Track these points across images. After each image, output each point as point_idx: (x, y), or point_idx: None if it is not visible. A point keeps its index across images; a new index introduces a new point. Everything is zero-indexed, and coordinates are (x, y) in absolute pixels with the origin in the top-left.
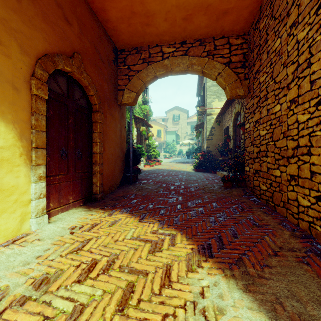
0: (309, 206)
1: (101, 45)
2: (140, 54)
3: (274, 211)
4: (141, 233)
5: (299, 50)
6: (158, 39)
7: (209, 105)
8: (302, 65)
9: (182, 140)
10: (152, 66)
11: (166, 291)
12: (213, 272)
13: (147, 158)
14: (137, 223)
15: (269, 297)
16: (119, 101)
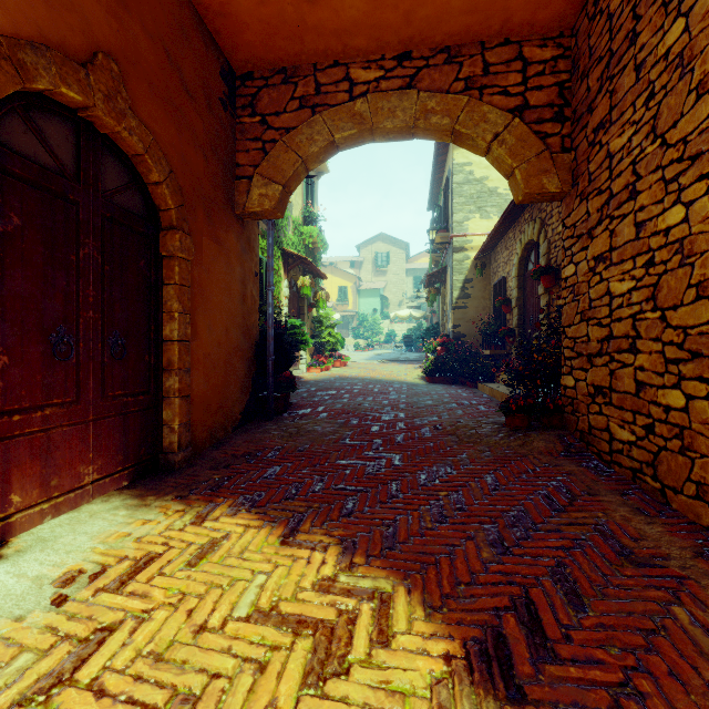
0: None
1: (186, 51)
2: (293, 87)
3: (662, 505)
4: (283, 594)
5: None
6: (339, 47)
7: (460, 228)
8: None
9: (394, 310)
10: (323, 116)
11: None
12: None
13: (315, 350)
14: (276, 552)
15: None
16: (239, 207)
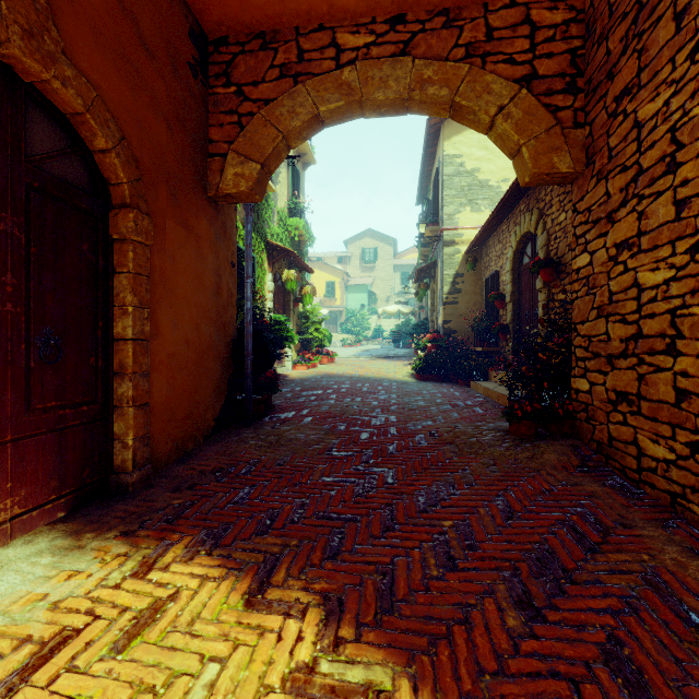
0: None
1: (144, 0)
2: (273, 53)
3: None
4: None
5: None
6: (324, 6)
7: (451, 221)
8: None
9: (382, 306)
10: (306, 86)
11: None
12: None
13: (302, 347)
14: (237, 621)
15: None
16: (212, 188)
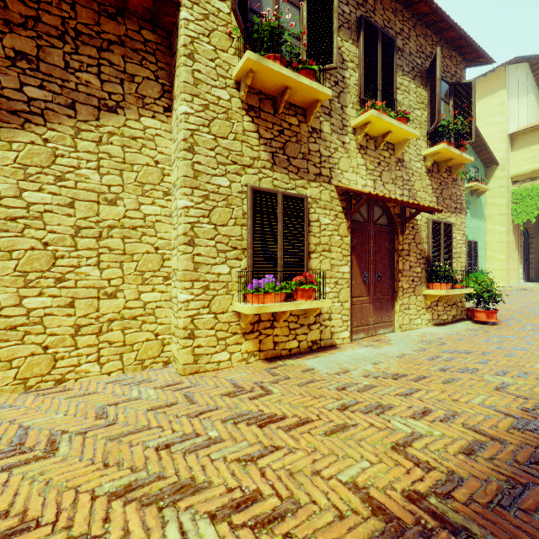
0: None
1: None
2: None
3: None
4: None
5: None
6: None
7: None
8: None
9: None
10: None
11: None
12: None
13: None
14: None
15: None
16: None
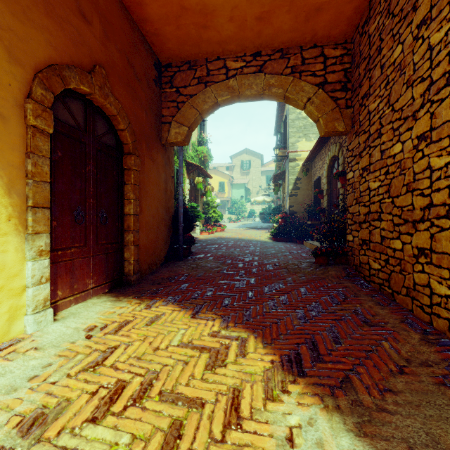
0: (449, 296)
1: (137, 56)
2: (194, 71)
3: (392, 301)
4: (194, 337)
5: (433, 60)
6: (220, 49)
7: (293, 147)
8: (438, 82)
9: (254, 197)
10: (211, 88)
11: (233, 435)
12: (306, 400)
13: (205, 221)
14: (189, 321)
15: (397, 445)
16: (164, 139)
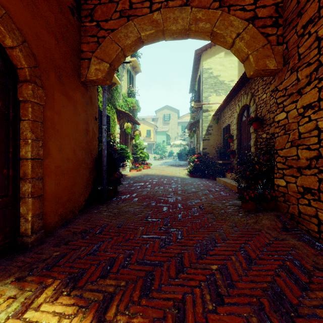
0: None
1: None
2: (116, 4)
3: None
4: None
5: None
6: None
7: (206, 100)
8: None
9: (172, 141)
10: (134, 22)
11: None
12: None
13: (134, 160)
14: None
15: None
16: (83, 76)
